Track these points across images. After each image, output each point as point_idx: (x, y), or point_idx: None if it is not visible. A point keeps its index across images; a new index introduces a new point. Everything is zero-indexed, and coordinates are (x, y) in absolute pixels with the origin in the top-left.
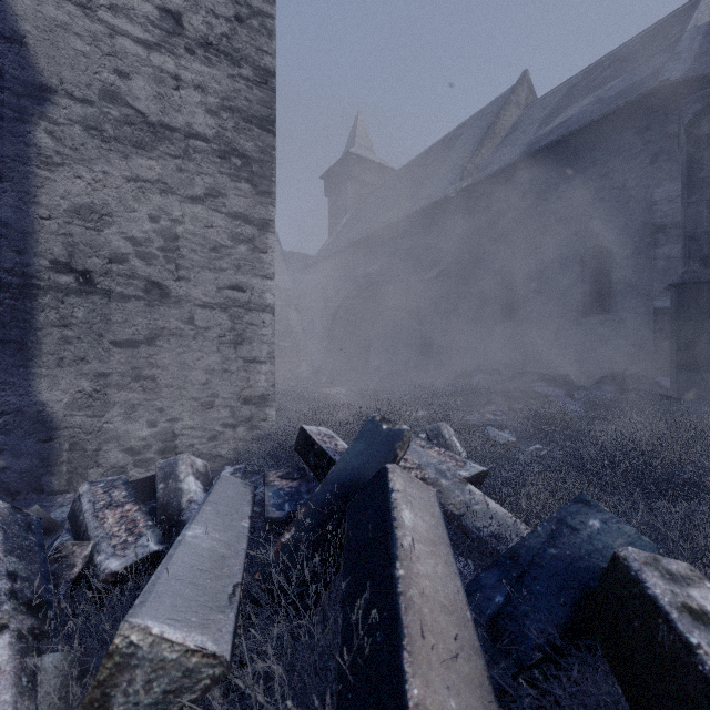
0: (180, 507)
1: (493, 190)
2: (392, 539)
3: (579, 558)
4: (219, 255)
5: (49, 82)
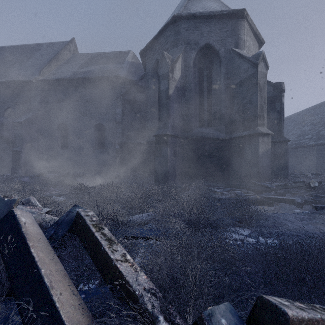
0: None
1: (57, 86)
2: (19, 225)
3: (73, 217)
4: None
5: None
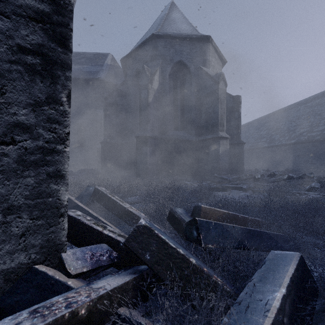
0: None
1: None
2: None
3: (90, 193)
4: None
5: None
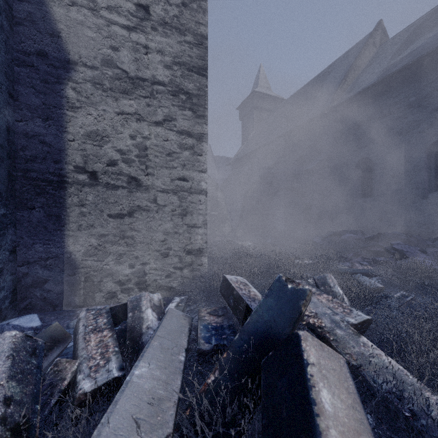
0: (141, 331)
1: (356, 105)
2: (314, 432)
3: None
4: (172, 158)
5: (73, 58)
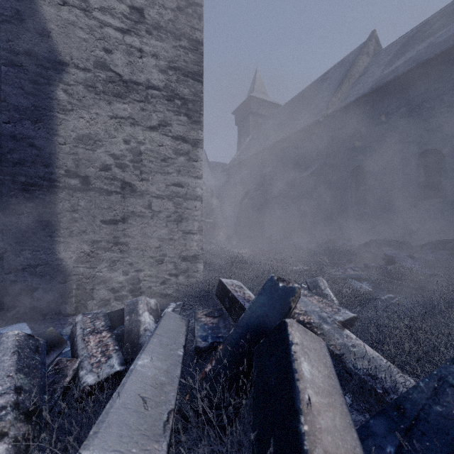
0: (138, 333)
1: (350, 114)
2: (295, 391)
3: None
4: (167, 164)
5: (64, 59)
